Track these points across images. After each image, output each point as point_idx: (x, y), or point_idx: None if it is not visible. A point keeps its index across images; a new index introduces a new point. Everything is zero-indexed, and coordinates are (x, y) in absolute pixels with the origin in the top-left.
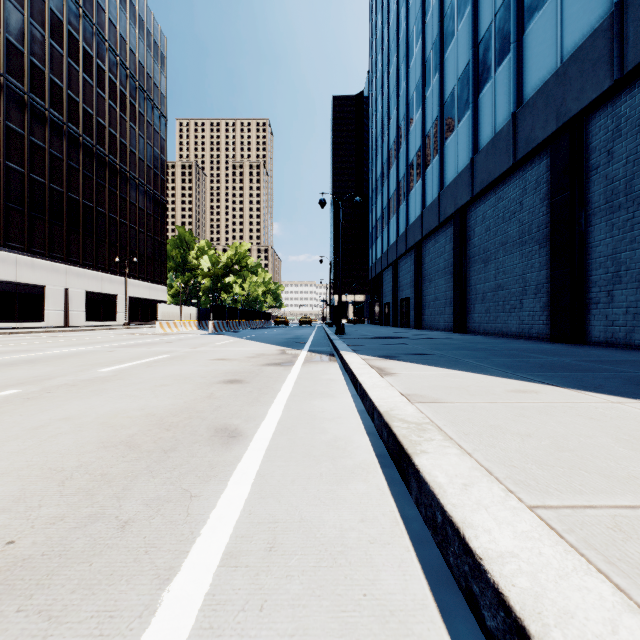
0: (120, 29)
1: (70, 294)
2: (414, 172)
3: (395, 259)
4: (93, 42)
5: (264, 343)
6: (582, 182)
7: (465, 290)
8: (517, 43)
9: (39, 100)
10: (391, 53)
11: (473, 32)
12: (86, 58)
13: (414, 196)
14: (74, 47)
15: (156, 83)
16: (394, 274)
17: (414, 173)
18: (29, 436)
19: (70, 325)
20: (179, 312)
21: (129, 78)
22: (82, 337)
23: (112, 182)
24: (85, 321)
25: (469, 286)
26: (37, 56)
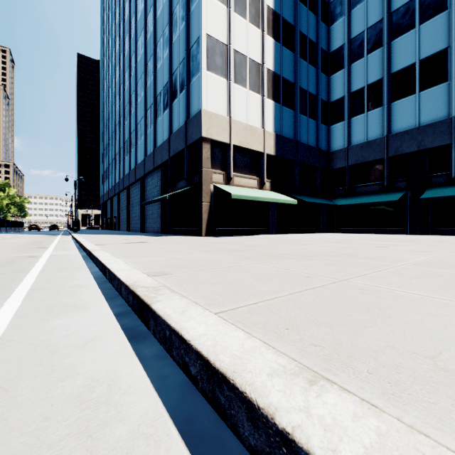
0: None
1: None
2: (117, 160)
3: (111, 197)
4: None
5: (41, 235)
6: (144, 193)
7: (130, 216)
8: (136, 146)
9: None
10: (110, 91)
11: (130, 128)
12: None
13: (117, 171)
14: None
15: None
16: (111, 204)
17: (117, 161)
18: (27, 238)
19: None
20: None
21: None
22: None
23: None
24: None
25: (131, 215)
26: None
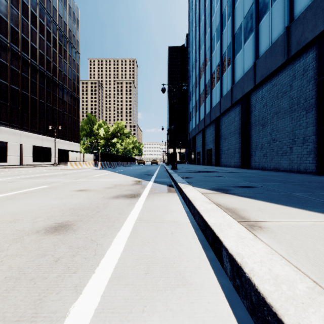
0: (53, 3)
1: (23, 147)
2: (215, 78)
3: (203, 128)
4: (37, 8)
5: (126, 175)
6: None
7: (249, 143)
8: None
9: (4, 38)
10: (201, 15)
11: None
12: (33, 17)
13: (215, 91)
14: (25, 10)
15: (74, 34)
16: (203, 136)
17: (215, 78)
18: None
19: (23, 164)
20: (82, 157)
21: (58, 30)
22: (18, 171)
23: (48, 86)
24: (32, 162)
25: (251, 140)
26: (3, 13)
